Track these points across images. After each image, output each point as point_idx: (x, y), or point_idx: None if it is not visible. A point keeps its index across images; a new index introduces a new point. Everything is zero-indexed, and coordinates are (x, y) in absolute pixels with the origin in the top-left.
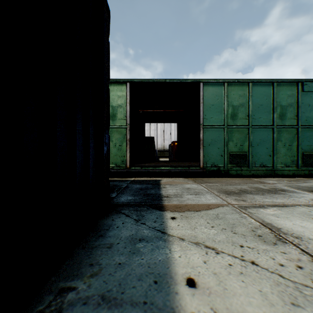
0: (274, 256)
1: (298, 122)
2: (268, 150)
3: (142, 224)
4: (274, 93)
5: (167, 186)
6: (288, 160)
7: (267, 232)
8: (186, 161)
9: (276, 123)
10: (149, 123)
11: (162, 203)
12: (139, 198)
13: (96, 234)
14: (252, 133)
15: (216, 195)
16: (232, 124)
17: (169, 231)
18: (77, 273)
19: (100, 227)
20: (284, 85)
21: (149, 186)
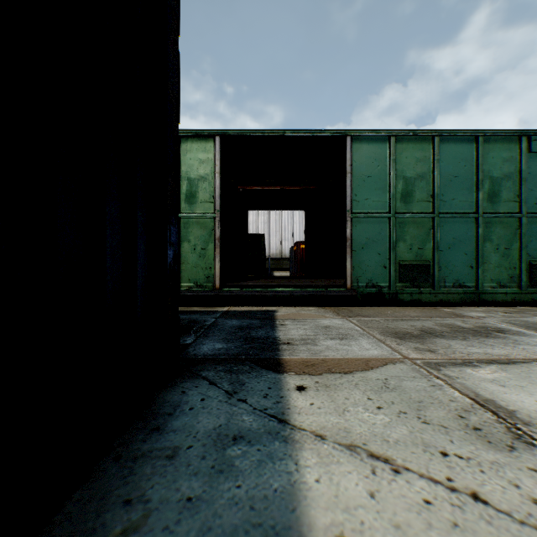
0: (516, 479)
1: (521, 208)
2: (468, 257)
3: (240, 402)
4: (479, 155)
5: (287, 323)
6: (504, 275)
7: (490, 420)
8: (320, 277)
9: (482, 209)
10: (255, 211)
11: (279, 357)
12: (236, 346)
13: (146, 426)
14: (439, 226)
15: (379, 341)
16: (403, 211)
17: (295, 418)
18: (94, 524)
19: (156, 408)
20: (497, 142)
21: (256, 323)
